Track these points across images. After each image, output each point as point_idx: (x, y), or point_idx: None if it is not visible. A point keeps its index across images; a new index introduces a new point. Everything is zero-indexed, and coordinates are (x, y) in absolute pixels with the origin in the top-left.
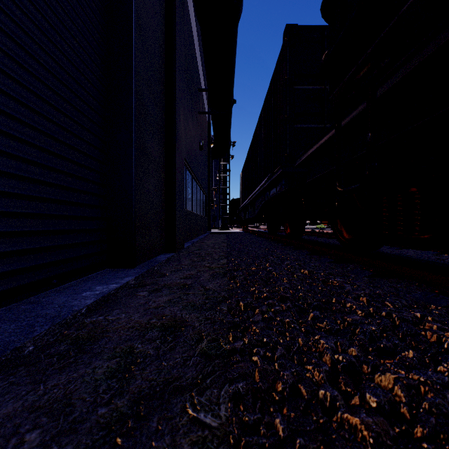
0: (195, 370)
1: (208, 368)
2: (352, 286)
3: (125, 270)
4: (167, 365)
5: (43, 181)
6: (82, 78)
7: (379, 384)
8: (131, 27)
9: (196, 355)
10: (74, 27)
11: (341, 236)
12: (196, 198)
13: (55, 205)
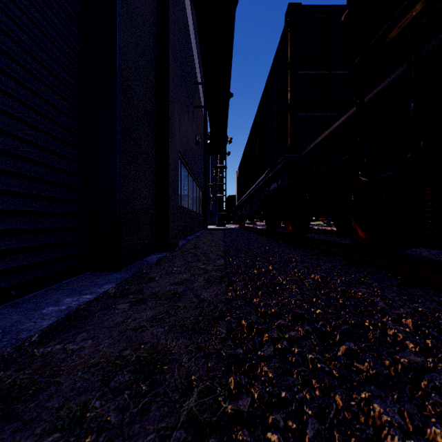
0: None
1: None
2: (384, 301)
3: (108, 274)
4: None
5: None
6: (53, 49)
7: None
8: None
9: (180, 425)
10: None
11: (355, 235)
12: (192, 194)
13: (13, 199)
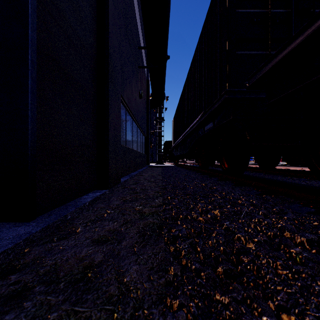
0: None
1: None
2: None
3: (11, 227)
4: None
5: None
6: None
7: None
8: None
9: None
10: None
11: None
12: (137, 138)
13: None
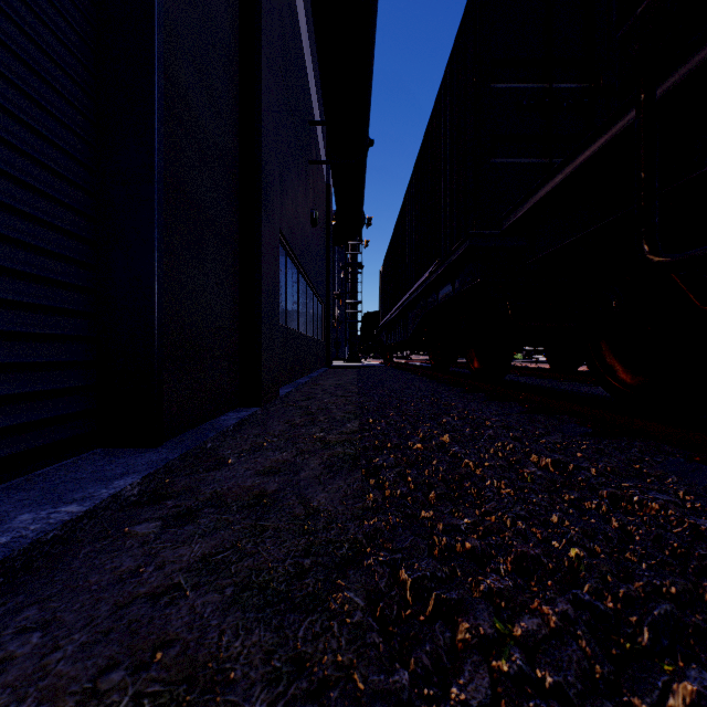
0: None
1: None
2: None
3: (134, 454)
4: None
5: None
6: (16, 4)
7: None
8: None
9: None
10: None
11: (613, 378)
12: (306, 309)
13: None
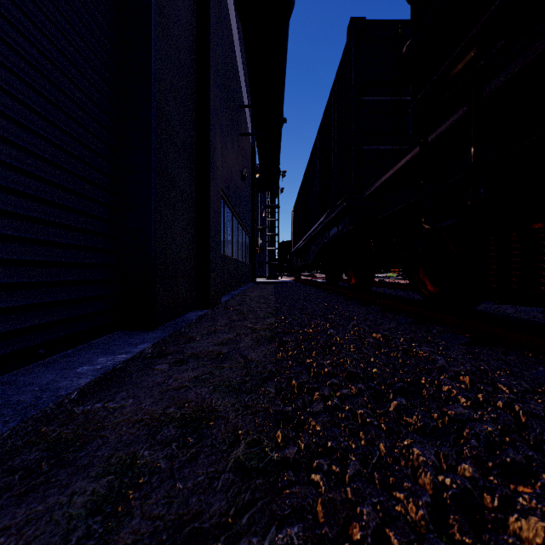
0: (225, 497)
1: (244, 495)
2: (446, 359)
3: (142, 333)
4: (183, 488)
5: (25, 215)
6: (83, 80)
7: (524, 541)
8: (150, 16)
9: (228, 470)
10: (70, 11)
11: (424, 289)
12: (237, 241)
13: (42, 249)
